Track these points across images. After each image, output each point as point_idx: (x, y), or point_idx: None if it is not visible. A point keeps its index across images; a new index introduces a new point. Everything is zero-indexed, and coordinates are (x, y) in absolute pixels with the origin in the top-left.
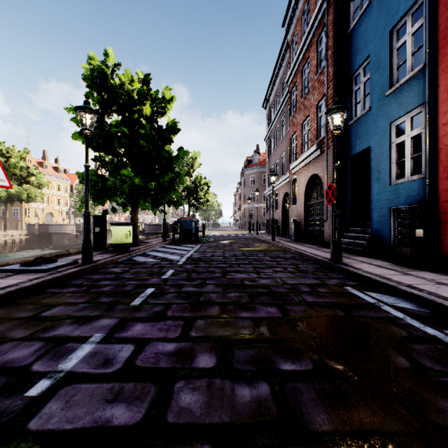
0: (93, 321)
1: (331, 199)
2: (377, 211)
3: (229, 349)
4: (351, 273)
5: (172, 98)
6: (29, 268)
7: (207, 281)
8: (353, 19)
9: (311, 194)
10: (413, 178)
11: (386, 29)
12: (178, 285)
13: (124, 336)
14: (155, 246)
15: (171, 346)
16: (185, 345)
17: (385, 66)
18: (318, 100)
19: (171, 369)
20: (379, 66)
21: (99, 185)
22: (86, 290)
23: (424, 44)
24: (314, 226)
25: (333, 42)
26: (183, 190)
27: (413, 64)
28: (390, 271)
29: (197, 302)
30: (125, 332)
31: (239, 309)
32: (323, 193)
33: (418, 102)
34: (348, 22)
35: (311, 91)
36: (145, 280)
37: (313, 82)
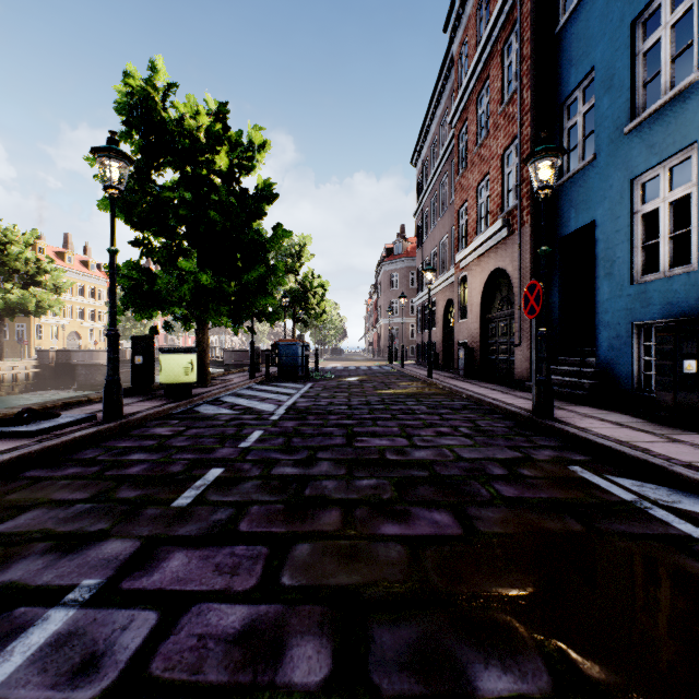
0: (89, 546)
1: (534, 309)
2: (608, 329)
3: (361, 624)
4: (574, 437)
5: (264, 143)
6: (4, 429)
7: (319, 454)
8: (565, 9)
9: (491, 302)
10: (674, 273)
11: (623, 21)
12: (267, 461)
13: (142, 586)
14: (237, 386)
15: (235, 616)
16: (267, 612)
17: (622, 83)
18: (505, 147)
19: (227, 688)
20: (611, 84)
21: (142, 287)
22: (98, 472)
23: (695, 40)
24: (497, 354)
25: (530, 49)
26: (284, 295)
27: (673, 76)
28: (643, 434)
29: (299, 500)
30: (147, 574)
31: (379, 517)
32: (513, 300)
33: (685, 141)
34: (557, 14)
35: (493, 132)
36: (209, 451)
37: (495, 118)
